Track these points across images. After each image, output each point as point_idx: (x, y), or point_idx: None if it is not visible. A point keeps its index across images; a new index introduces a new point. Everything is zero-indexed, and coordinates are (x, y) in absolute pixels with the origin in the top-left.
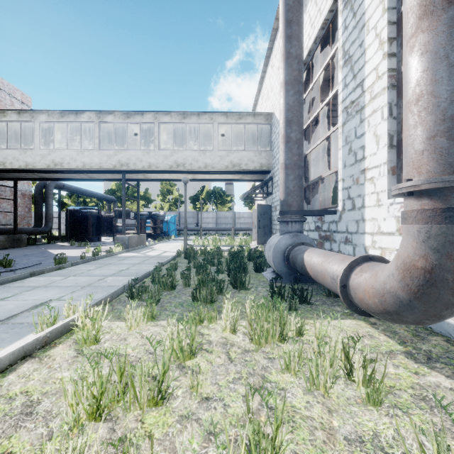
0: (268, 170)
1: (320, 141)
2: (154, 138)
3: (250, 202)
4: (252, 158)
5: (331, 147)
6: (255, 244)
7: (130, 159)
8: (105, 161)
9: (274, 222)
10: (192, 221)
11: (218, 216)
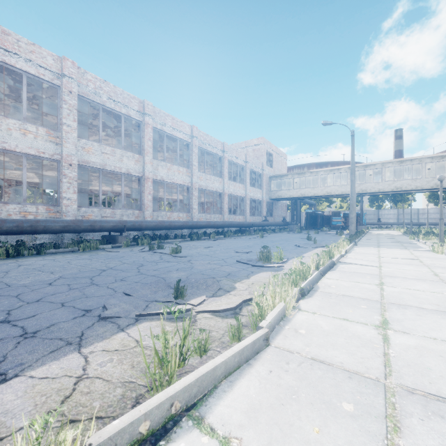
0: None
1: None
2: (382, 176)
3: (436, 199)
4: None
5: None
6: None
7: (367, 187)
8: None
9: None
10: (373, 217)
11: (399, 212)
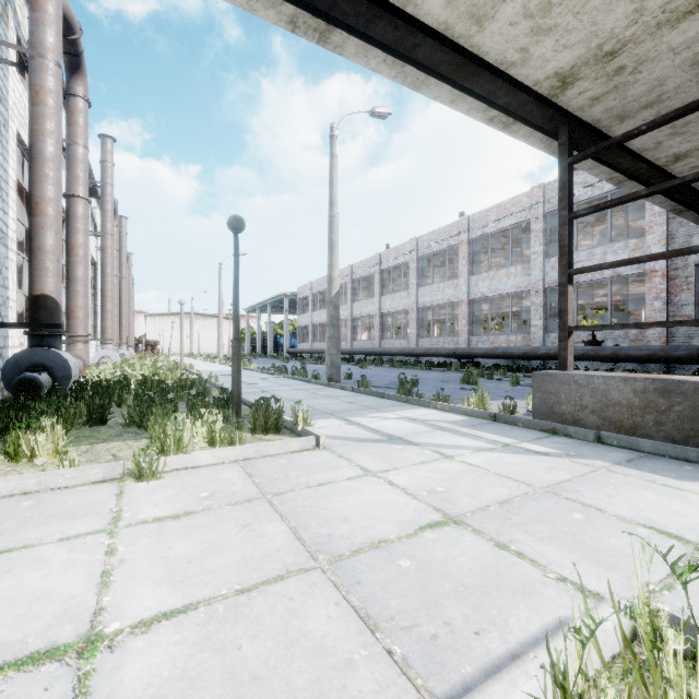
0: None
1: None
2: None
3: None
4: None
5: None
6: None
7: None
8: None
9: None
10: None
11: None
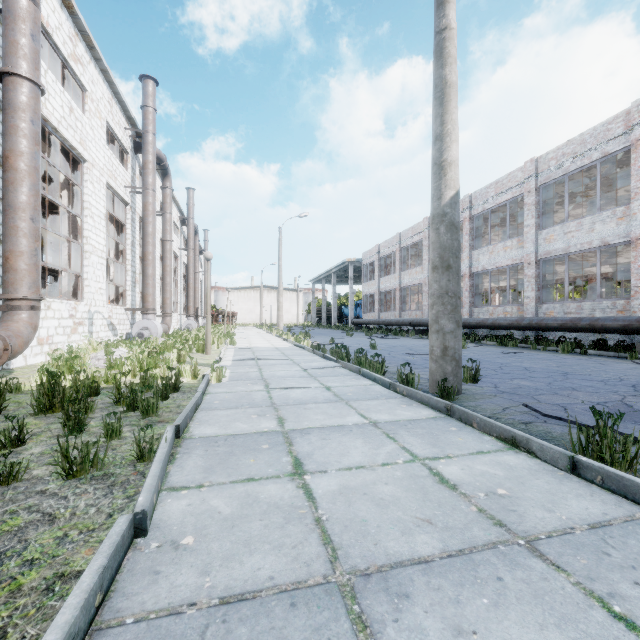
0: None
1: None
2: None
3: None
4: None
5: None
6: None
7: None
8: None
9: None
10: None
11: None
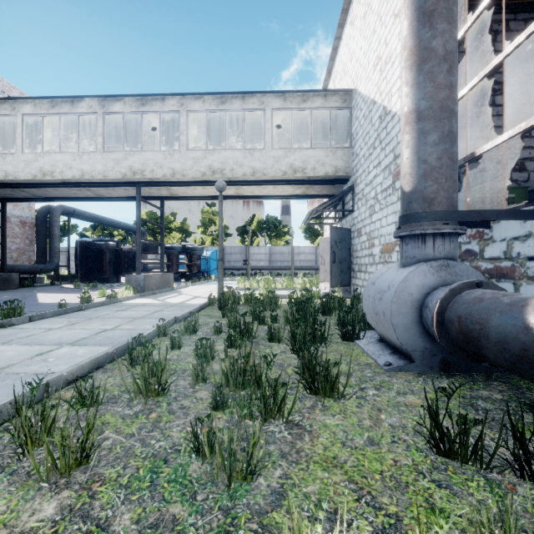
0: (346, 177)
1: (471, 85)
2: (180, 134)
3: (312, 234)
4: (322, 159)
5: (462, 123)
6: (326, 287)
7: (146, 164)
8: (111, 168)
9: (357, 253)
10: (239, 258)
11: (271, 251)
